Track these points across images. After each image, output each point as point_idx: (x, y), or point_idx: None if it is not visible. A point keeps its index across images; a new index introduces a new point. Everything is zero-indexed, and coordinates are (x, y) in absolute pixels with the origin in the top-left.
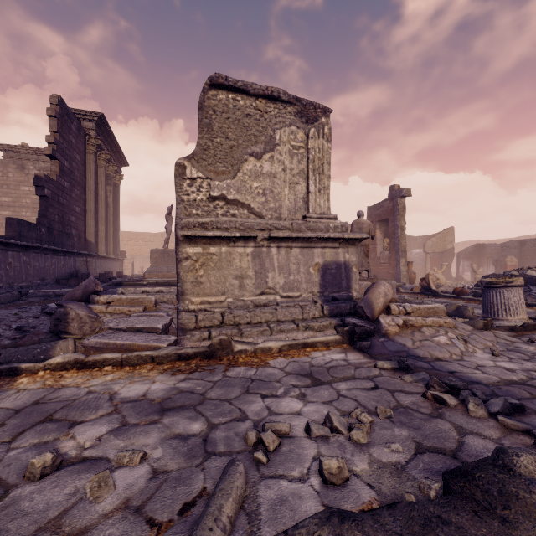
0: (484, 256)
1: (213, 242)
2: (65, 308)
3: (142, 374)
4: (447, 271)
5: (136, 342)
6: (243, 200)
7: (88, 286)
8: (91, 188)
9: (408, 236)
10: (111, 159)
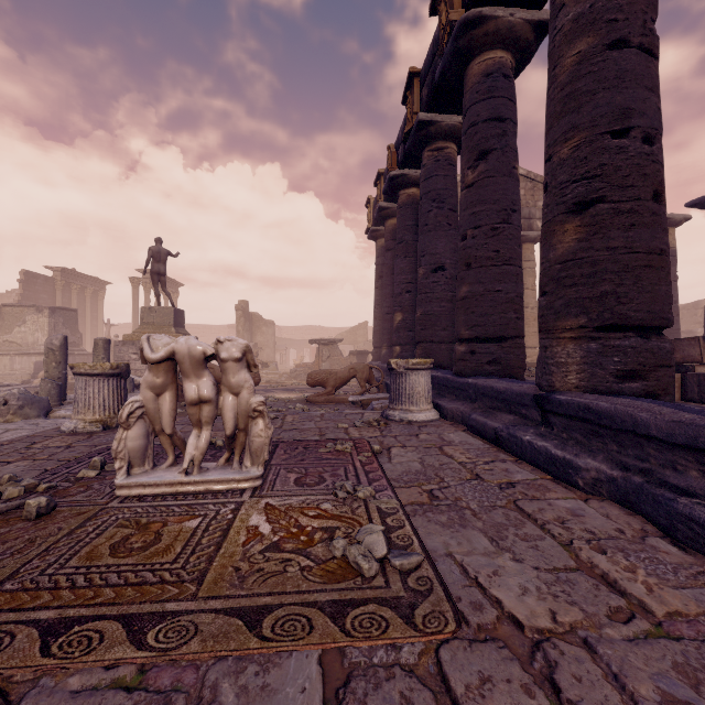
0: None
1: None
2: None
3: None
4: None
5: None
6: (15, 341)
7: None
8: None
9: None
10: (88, 285)
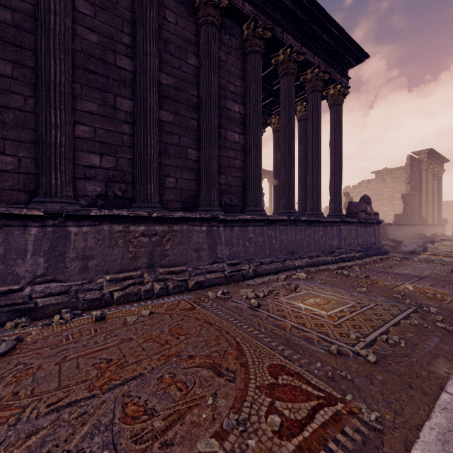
0: None
1: None
2: (426, 244)
3: (450, 258)
4: None
5: (449, 253)
6: None
7: (431, 239)
8: (424, 189)
9: None
10: (436, 165)
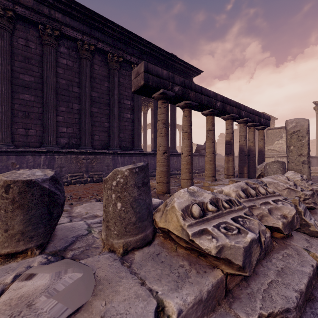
0: None
1: (266, 157)
2: None
3: None
4: None
5: None
6: (274, 149)
7: None
8: None
9: None
10: None
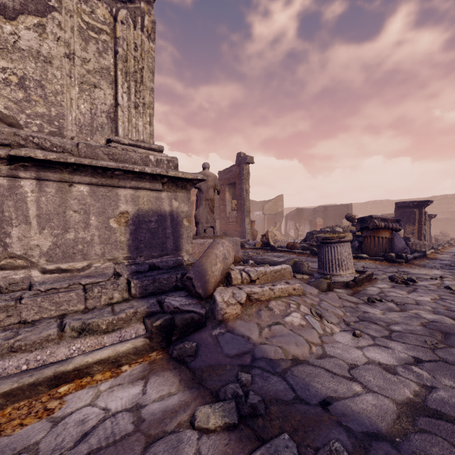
0: (302, 218)
1: None
2: None
3: None
4: (279, 229)
5: None
6: None
7: None
8: None
9: (251, 201)
10: None
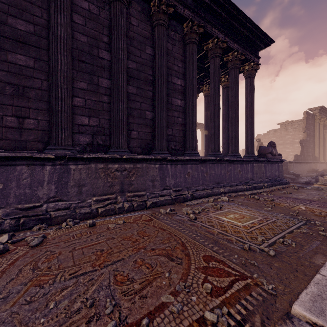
0: None
1: None
2: (318, 177)
3: None
4: None
5: None
6: None
7: (321, 173)
8: (317, 136)
9: None
10: (326, 118)
